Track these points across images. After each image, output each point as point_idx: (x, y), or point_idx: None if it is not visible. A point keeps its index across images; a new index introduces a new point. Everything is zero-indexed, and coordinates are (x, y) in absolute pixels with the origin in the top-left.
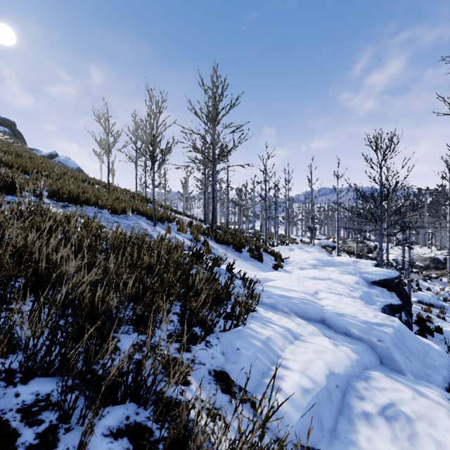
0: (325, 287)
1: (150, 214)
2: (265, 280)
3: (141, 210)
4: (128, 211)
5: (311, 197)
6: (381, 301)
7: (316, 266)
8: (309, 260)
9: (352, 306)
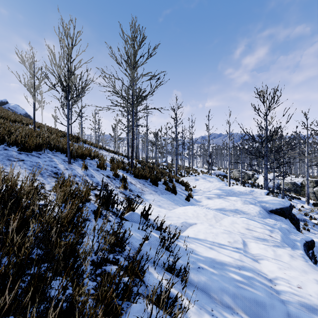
0: (244, 227)
1: (71, 151)
2: (184, 226)
3: (61, 147)
4: (43, 148)
5: (208, 139)
6: (299, 241)
7: (220, 195)
8: (213, 190)
9: (302, 272)
